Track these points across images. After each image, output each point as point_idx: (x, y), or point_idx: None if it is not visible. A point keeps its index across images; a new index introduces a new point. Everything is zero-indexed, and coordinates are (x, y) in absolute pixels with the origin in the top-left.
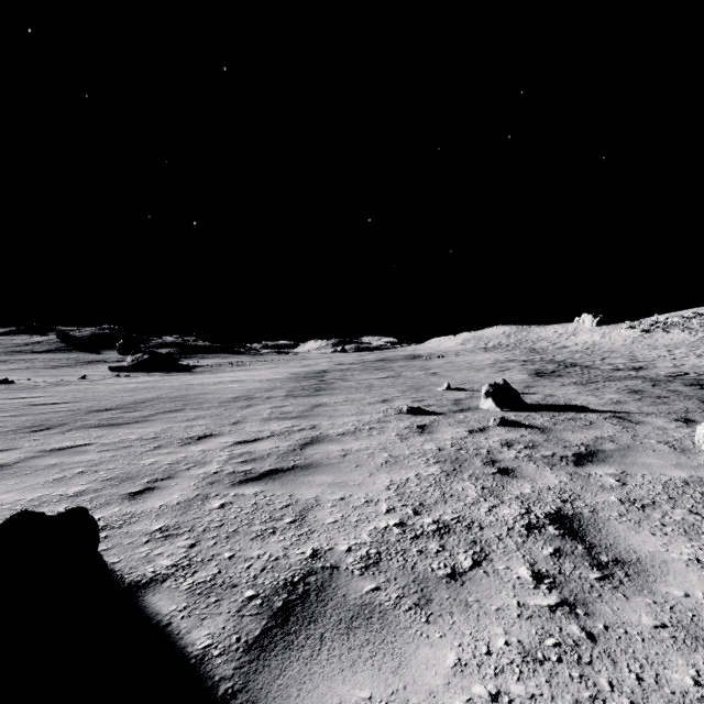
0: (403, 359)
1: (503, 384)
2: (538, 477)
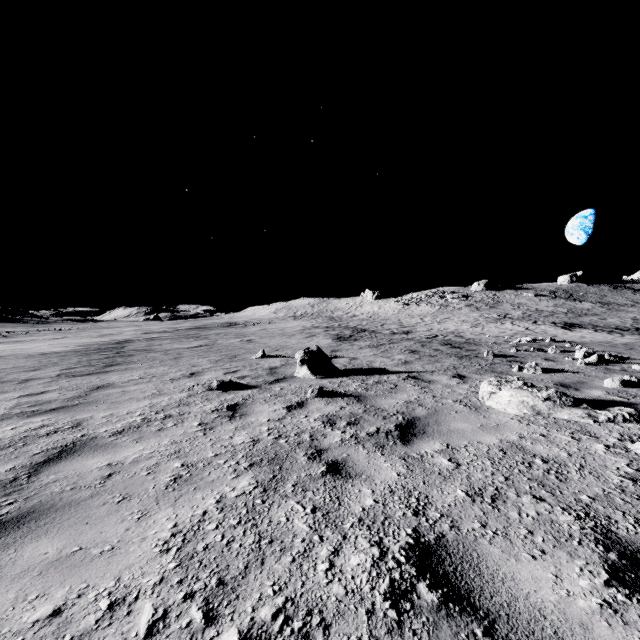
0: (219, 326)
1: (317, 351)
2: (374, 472)
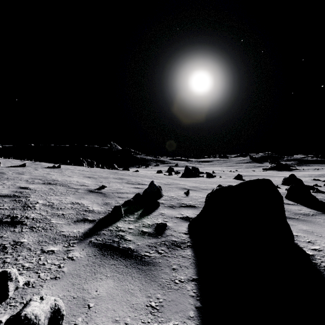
0: None
1: None
2: None
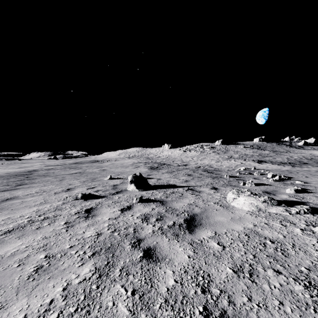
0: (88, 162)
1: (139, 175)
2: (173, 255)
